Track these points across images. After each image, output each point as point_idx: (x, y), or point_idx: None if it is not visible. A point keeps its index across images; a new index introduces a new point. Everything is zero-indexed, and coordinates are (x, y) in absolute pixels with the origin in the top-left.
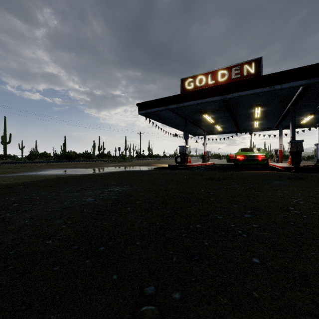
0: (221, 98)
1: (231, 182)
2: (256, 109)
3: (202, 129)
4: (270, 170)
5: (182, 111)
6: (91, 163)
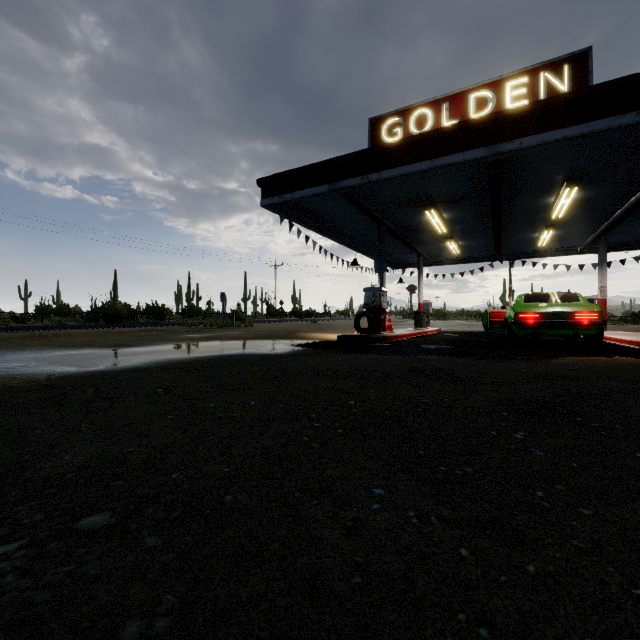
0: (487, 154)
1: (639, 434)
2: (566, 193)
3: (415, 251)
4: (624, 353)
5: (373, 200)
6: (151, 330)
